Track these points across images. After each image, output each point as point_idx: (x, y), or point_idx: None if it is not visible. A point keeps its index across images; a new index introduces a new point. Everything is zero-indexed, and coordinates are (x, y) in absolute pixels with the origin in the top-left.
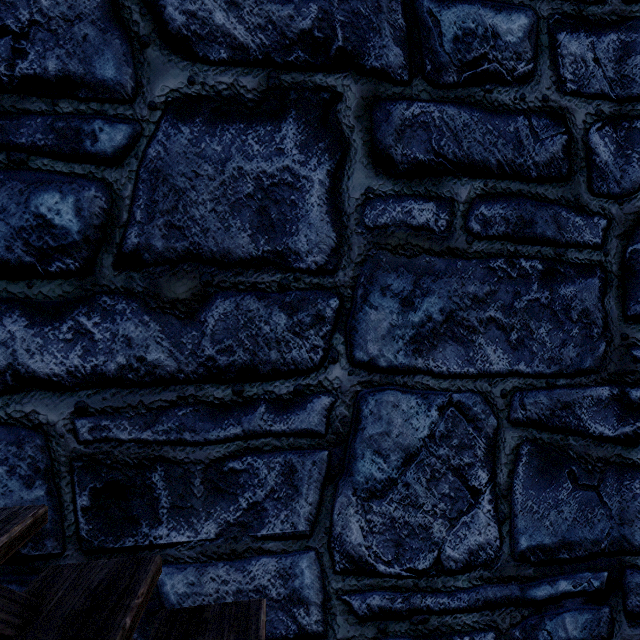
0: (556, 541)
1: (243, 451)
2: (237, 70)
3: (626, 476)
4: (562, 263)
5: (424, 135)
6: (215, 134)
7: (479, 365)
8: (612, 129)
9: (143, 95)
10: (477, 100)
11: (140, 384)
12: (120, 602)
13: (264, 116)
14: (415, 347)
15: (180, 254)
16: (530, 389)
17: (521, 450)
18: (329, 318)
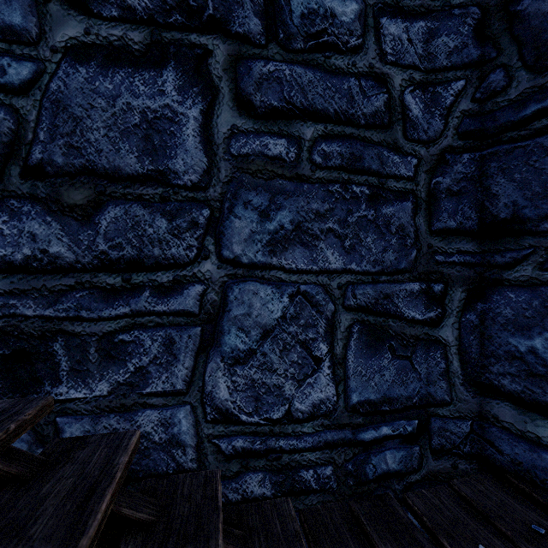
0: (379, 397)
1: (131, 326)
2: (126, 26)
3: (431, 349)
4: (384, 190)
5: (278, 87)
6: (107, 75)
7: (321, 264)
8: (421, 92)
9: (46, 40)
10: (319, 63)
11: (43, 271)
12: (9, 418)
13: (148, 64)
14: (271, 249)
15: (78, 169)
16: (360, 283)
17: (353, 329)
18: (202, 224)
